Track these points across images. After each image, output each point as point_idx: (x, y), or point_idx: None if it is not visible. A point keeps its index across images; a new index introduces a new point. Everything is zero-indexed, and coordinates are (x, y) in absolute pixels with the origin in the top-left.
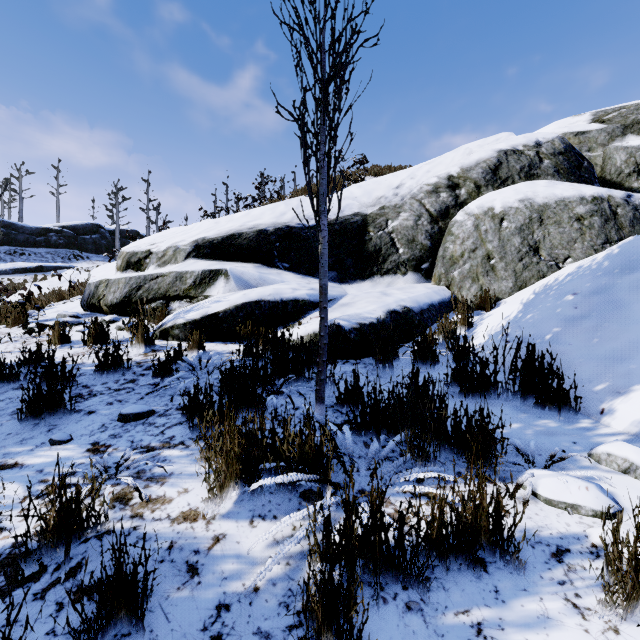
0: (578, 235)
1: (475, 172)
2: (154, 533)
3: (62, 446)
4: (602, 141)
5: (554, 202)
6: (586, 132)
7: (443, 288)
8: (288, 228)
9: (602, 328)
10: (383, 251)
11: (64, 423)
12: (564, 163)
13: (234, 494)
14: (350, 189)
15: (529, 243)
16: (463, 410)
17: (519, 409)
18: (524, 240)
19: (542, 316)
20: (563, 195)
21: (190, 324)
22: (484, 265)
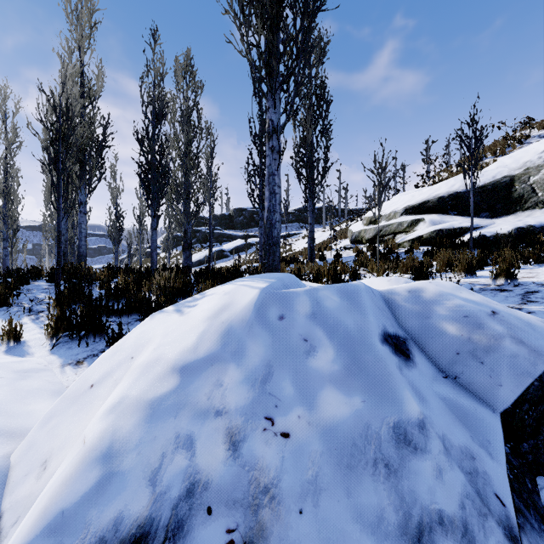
0: None
1: None
2: None
3: None
4: None
5: None
6: None
7: None
8: (456, 193)
9: None
10: (525, 196)
11: None
12: None
13: None
14: (502, 160)
15: None
16: None
17: None
18: None
19: None
20: None
21: (411, 240)
22: None
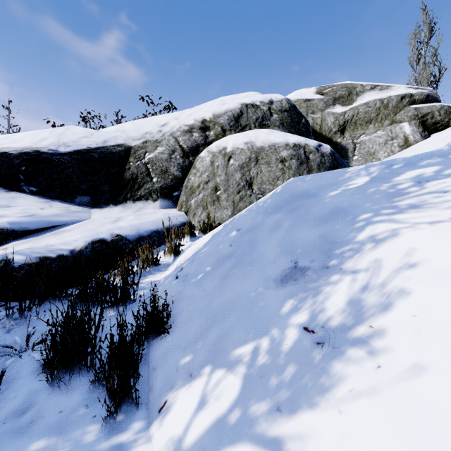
0: (281, 174)
1: (223, 118)
2: None
3: None
4: (321, 107)
5: (268, 146)
6: (311, 100)
7: (180, 214)
8: (37, 153)
9: (232, 273)
10: (139, 179)
11: None
12: (288, 118)
13: None
14: (124, 124)
15: (246, 178)
16: (18, 404)
17: (89, 396)
18: (243, 176)
19: (209, 251)
20: (275, 141)
21: None
22: (212, 195)
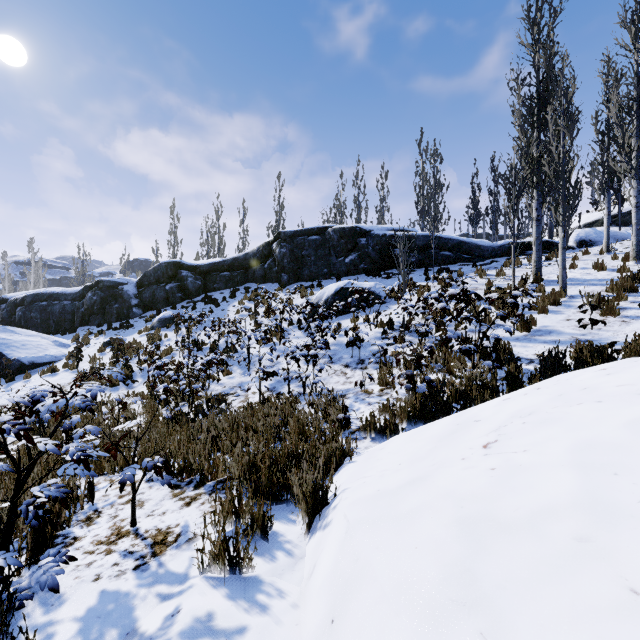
0: None
1: None
2: None
3: None
4: None
5: None
6: None
7: None
8: (616, 215)
9: None
10: None
11: None
12: None
13: None
14: None
15: None
16: None
17: None
18: None
19: None
20: None
21: None
22: None
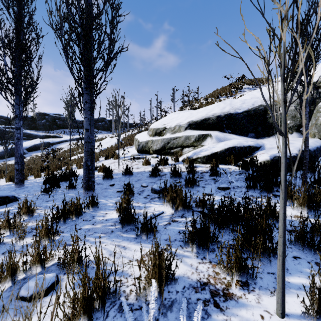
0: None
1: None
2: (292, 220)
3: (212, 196)
4: None
5: None
6: None
7: (318, 139)
8: (230, 114)
9: None
10: (278, 122)
11: (200, 189)
12: None
13: (306, 212)
14: (253, 93)
15: None
16: None
17: None
18: None
19: None
20: None
21: (206, 157)
22: None
